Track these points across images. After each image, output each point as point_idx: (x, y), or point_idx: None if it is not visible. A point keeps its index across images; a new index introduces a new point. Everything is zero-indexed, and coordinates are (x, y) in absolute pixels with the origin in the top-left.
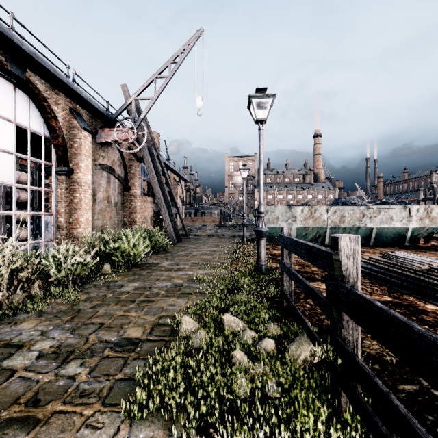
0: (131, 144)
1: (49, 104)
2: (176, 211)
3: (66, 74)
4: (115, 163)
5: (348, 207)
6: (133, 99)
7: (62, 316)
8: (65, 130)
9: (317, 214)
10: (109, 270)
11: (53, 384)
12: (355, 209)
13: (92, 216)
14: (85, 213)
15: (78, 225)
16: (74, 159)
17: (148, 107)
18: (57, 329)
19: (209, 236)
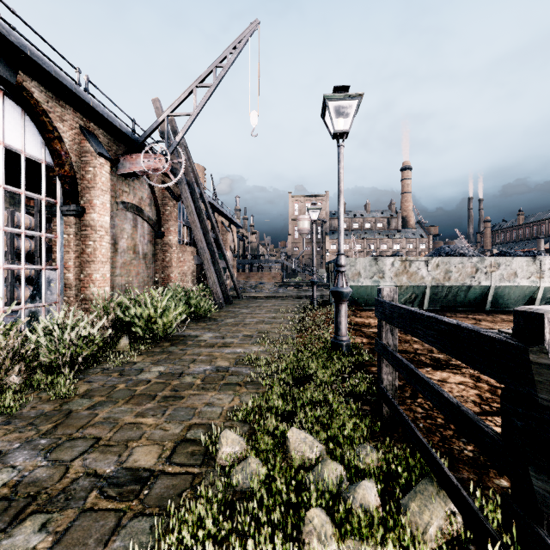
0: (166, 176)
1: (51, 120)
2: (224, 265)
3: (76, 81)
4: (143, 201)
5: (455, 258)
6: (167, 116)
7: (41, 423)
8: (74, 156)
9: (413, 268)
10: (127, 346)
11: None
12: (465, 261)
13: (112, 271)
14: (101, 267)
15: (91, 283)
16: (87, 195)
17: (186, 126)
18: (25, 448)
19: (267, 297)
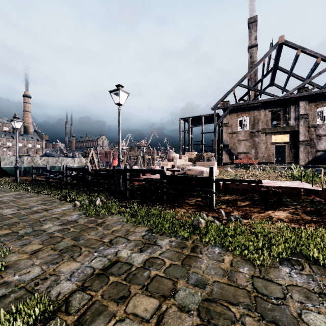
0: None
1: None
2: None
3: None
4: None
5: (50, 157)
6: None
7: None
8: None
9: (36, 160)
10: None
11: None
12: (54, 158)
13: None
14: None
15: None
16: None
17: None
18: None
19: None
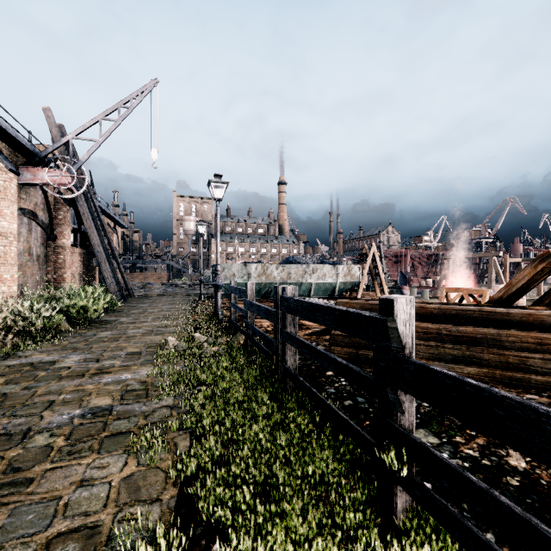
0: None
1: None
2: (116, 266)
3: None
4: (38, 206)
5: (293, 265)
6: (71, 138)
7: (64, 351)
8: None
9: (269, 271)
10: (69, 326)
11: (103, 366)
12: (299, 267)
13: None
14: (10, 269)
15: (1, 283)
16: None
17: (92, 150)
18: (70, 355)
19: (158, 295)
